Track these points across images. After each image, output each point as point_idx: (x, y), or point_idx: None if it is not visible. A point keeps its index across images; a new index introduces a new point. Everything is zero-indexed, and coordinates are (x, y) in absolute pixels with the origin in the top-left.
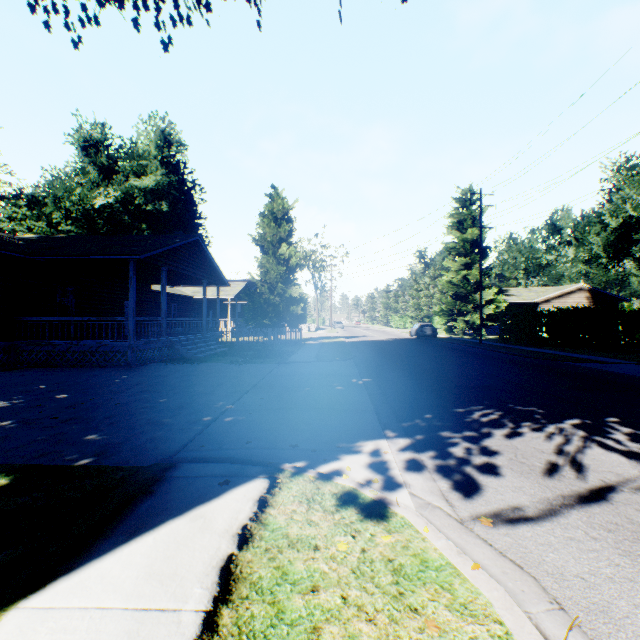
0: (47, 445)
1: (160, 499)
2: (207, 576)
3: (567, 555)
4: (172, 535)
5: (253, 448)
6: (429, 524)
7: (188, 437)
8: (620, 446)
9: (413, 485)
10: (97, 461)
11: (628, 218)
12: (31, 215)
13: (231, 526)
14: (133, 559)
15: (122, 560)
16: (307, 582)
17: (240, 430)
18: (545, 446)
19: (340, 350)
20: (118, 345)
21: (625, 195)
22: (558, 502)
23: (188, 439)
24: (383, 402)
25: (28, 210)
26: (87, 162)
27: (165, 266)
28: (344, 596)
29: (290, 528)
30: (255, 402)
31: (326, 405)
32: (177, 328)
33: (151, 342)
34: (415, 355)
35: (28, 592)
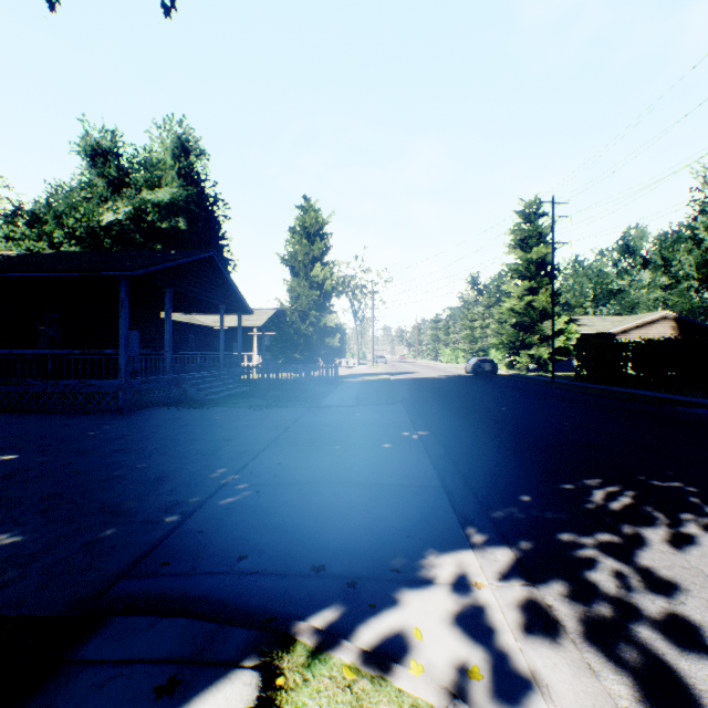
0: None
1: None
2: None
3: None
4: None
5: (247, 573)
6: None
7: (149, 541)
8: None
9: (556, 690)
10: None
11: None
12: (30, 234)
13: None
14: None
15: None
16: None
17: (235, 527)
18: None
19: (385, 390)
20: (106, 385)
21: None
22: None
23: (148, 546)
24: (452, 471)
25: (28, 229)
26: (94, 174)
27: (169, 287)
28: None
29: None
30: (269, 470)
31: (370, 477)
32: (191, 363)
33: (150, 381)
34: (478, 397)
35: None
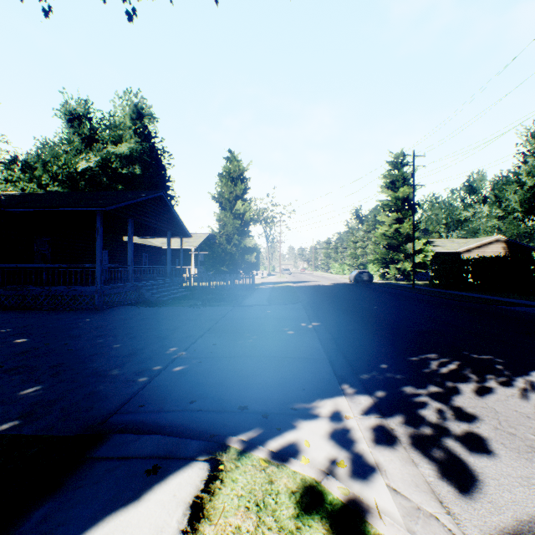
0: None
1: (62, 501)
2: None
3: None
4: None
5: (197, 410)
6: None
7: (129, 392)
8: None
9: (390, 472)
10: (16, 427)
11: None
12: (24, 178)
13: None
14: None
15: None
16: None
17: (186, 384)
18: (527, 408)
19: (289, 294)
20: (86, 290)
21: None
22: None
23: (129, 395)
24: (335, 349)
25: (22, 173)
26: (72, 132)
27: (131, 218)
28: None
29: None
30: (207, 348)
31: (278, 353)
32: (145, 274)
33: (118, 287)
34: (357, 299)
35: None
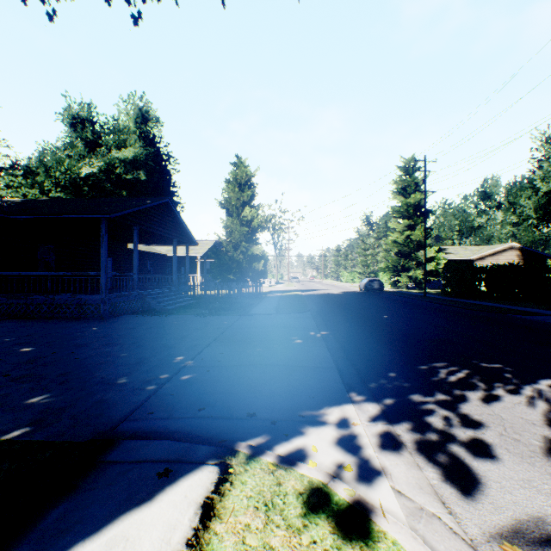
0: None
1: (77, 501)
2: None
3: None
4: None
5: (205, 417)
6: None
7: (138, 400)
8: None
9: (395, 476)
10: (28, 434)
11: None
12: (26, 183)
13: None
14: None
15: None
16: None
17: (195, 392)
18: (533, 415)
19: (297, 303)
20: (91, 298)
21: None
22: None
23: (137, 403)
24: (344, 358)
25: (23, 179)
26: (75, 137)
27: (136, 225)
28: None
29: None
30: (214, 357)
31: (286, 361)
32: (151, 282)
33: (123, 295)
34: (367, 307)
35: None
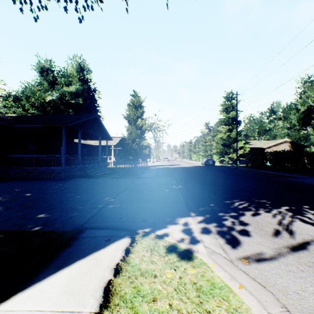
0: (18, 220)
1: (74, 249)
2: (97, 292)
3: (288, 280)
4: (79, 269)
5: (123, 221)
6: (215, 263)
7: (90, 216)
8: (311, 220)
9: (205, 241)
10: (43, 228)
11: (309, 106)
12: (15, 105)
13: (110, 264)
14: (58, 282)
15: (52, 283)
16: (150, 296)
17: (116, 212)
18: (272, 220)
19: (167, 171)
20: (57, 169)
21: (308, 95)
22: (281, 250)
23: (90, 217)
24: (189, 198)
25: (13, 102)
26: (42, 79)
27: (80, 130)
28: (170, 304)
29: (141, 265)
30: (124, 198)
31: (160, 199)
32: (86, 161)
33: (73, 167)
34: (204, 174)
35: (0, 301)
